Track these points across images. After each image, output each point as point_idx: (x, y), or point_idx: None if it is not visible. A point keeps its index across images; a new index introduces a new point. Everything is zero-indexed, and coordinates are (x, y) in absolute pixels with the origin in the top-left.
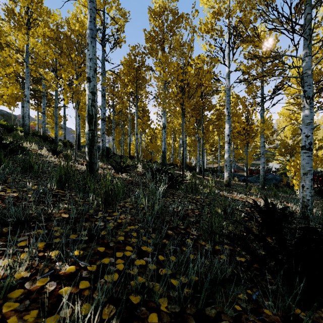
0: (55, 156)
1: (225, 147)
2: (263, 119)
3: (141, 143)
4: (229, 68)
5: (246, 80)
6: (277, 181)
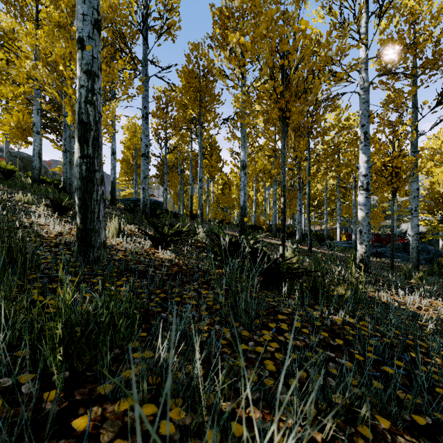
0: (59, 215)
1: (358, 197)
2: (417, 149)
3: (208, 195)
4: (368, 48)
5: (385, 84)
6: (431, 256)
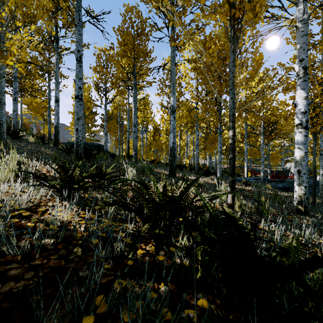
0: None
1: (296, 135)
2: None
3: (142, 140)
4: None
5: None
6: None
